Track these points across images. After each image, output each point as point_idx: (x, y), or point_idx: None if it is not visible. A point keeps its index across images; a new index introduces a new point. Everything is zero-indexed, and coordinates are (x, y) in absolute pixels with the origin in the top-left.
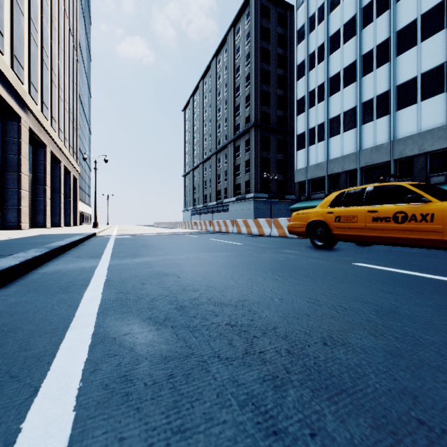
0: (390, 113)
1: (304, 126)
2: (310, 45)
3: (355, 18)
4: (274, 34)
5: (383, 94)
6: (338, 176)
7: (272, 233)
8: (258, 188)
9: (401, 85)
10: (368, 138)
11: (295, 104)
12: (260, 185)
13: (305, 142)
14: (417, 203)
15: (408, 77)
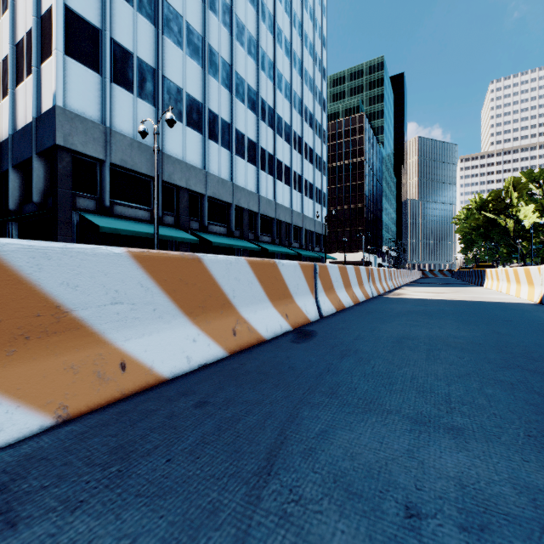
0: (231, 151)
1: (99, 13)
2: None
3: None
4: None
5: (226, 123)
6: (171, 190)
7: None
8: None
9: (237, 131)
10: (214, 162)
11: None
12: None
13: (101, 60)
14: None
15: (241, 130)
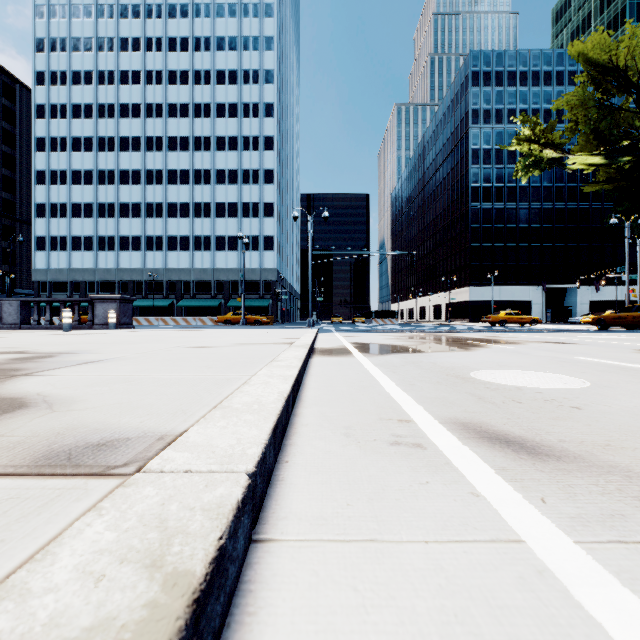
0: (116, 251)
1: (46, 231)
2: (52, 162)
3: (94, 173)
4: None
5: (112, 237)
6: (80, 283)
7: None
8: None
9: (122, 237)
10: (103, 262)
11: (34, 206)
12: None
13: (46, 246)
14: None
15: (126, 234)
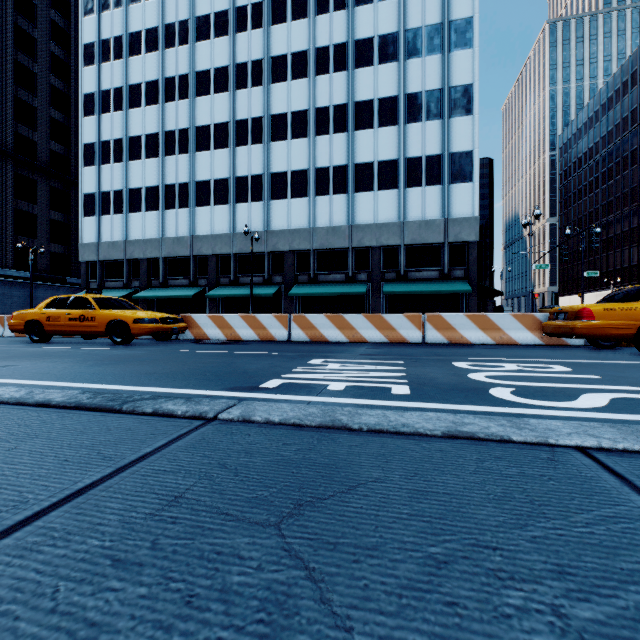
0: (190, 207)
1: (95, 185)
2: (103, 79)
3: (159, 84)
4: (46, 18)
5: (184, 184)
6: (140, 262)
7: (5, 333)
8: (9, 261)
9: (199, 182)
10: (171, 226)
11: (81, 148)
12: (13, 256)
13: (96, 208)
14: (91, 310)
15: (205, 178)
